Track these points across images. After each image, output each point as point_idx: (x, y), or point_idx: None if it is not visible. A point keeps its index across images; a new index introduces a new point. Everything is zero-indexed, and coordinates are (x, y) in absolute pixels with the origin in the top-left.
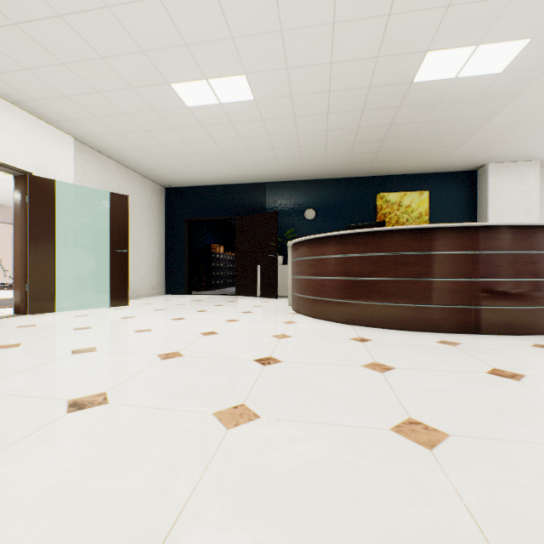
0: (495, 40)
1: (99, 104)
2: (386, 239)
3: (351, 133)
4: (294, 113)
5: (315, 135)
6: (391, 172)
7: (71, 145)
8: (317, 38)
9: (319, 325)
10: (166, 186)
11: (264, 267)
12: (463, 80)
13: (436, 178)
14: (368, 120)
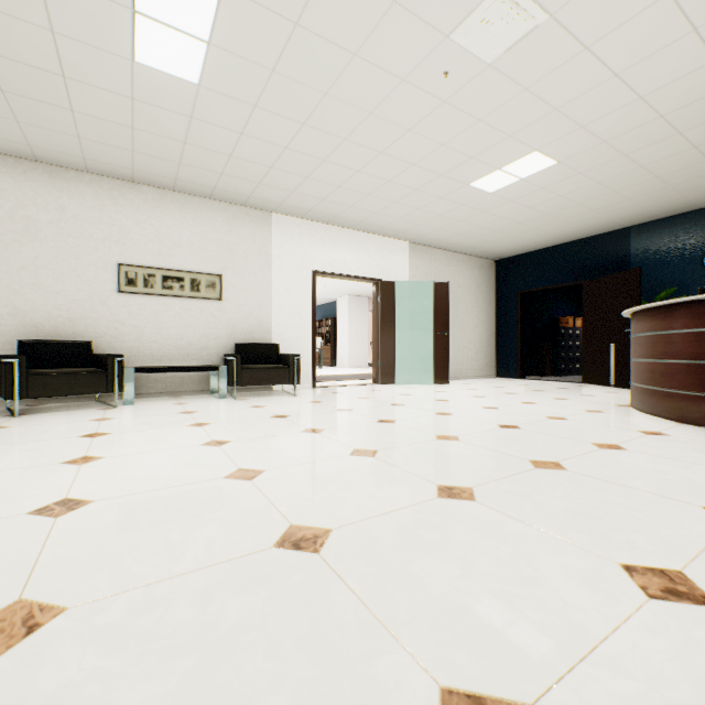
0: None
1: (420, 216)
2: None
3: None
4: (621, 152)
5: (676, 158)
6: None
7: (407, 249)
8: (603, 93)
9: (629, 417)
10: (494, 259)
11: (620, 346)
12: None
13: None
14: None
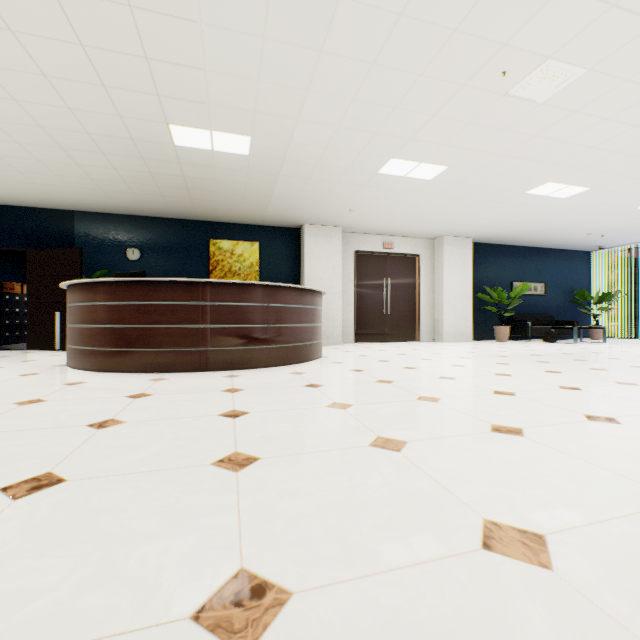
0: (223, 131)
1: None
2: (131, 289)
3: (147, 176)
4: (59, 144)
5: (105, 171)
6: (223, 220)
7: None
8: (35, 83)
9: (62, 374)
10: None
11: (65, 314)
12: (222, 154)
13: (267, 231)
14: (156, 168)
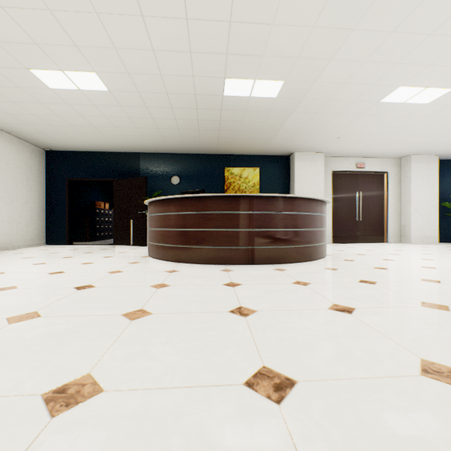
0: (264, 78)
1: None
2: (199, 202)
3: (194, 123)
4: (145, 104)
5: (168, 121)
6: (234, 153)
7: None
8: (145, 57)
9: (155, 263)
10: (46, 149)
11: (136, 221)
12: (256, 98)
13: (265, 159)
14: (203, 115)
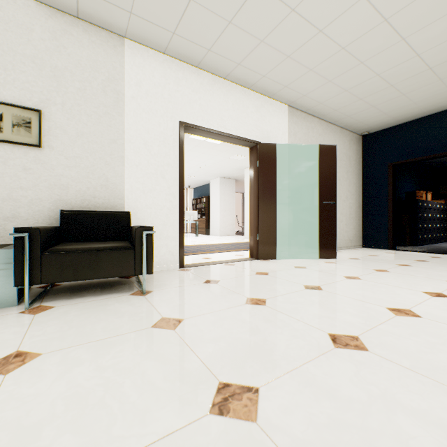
0: None
1: (316, 50)
2: None
3: None
4: None
5: None
6: None
7: (285, 112)
8: None
9: None
10: (363, 133)
11: None
12: None
13: None
14: None
